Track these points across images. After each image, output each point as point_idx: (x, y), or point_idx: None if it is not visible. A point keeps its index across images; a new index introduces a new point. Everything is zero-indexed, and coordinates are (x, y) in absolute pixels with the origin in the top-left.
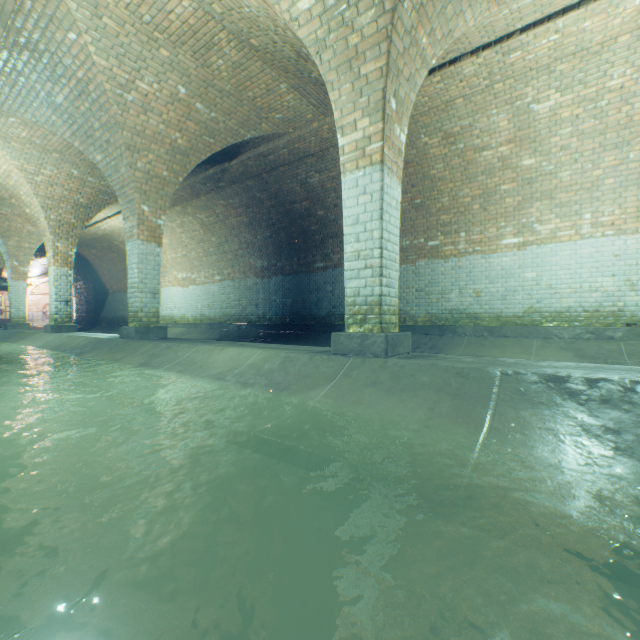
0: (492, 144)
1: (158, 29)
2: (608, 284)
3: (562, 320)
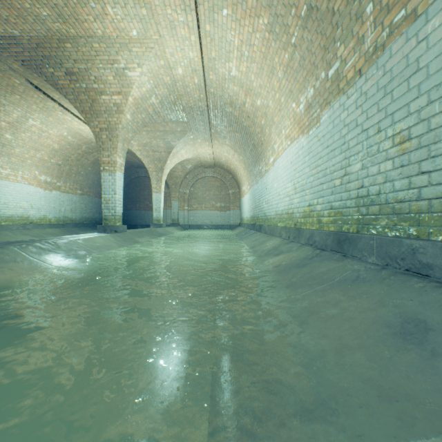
0: (3, 118)
1: (83, 2)
2: (26, 205)
3: (11, 221)
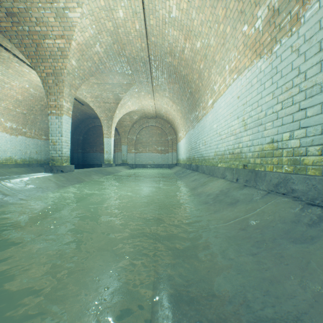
0: None
1: None
2: None
3: None
